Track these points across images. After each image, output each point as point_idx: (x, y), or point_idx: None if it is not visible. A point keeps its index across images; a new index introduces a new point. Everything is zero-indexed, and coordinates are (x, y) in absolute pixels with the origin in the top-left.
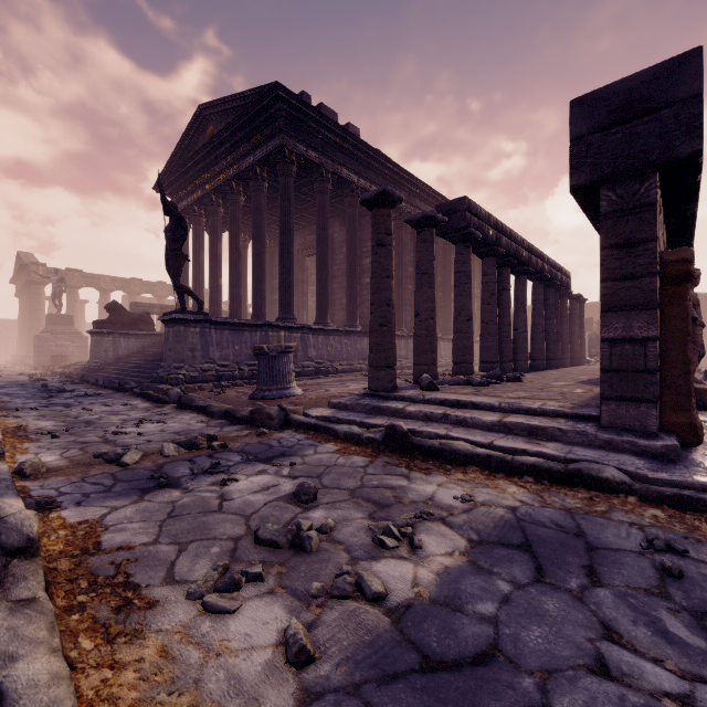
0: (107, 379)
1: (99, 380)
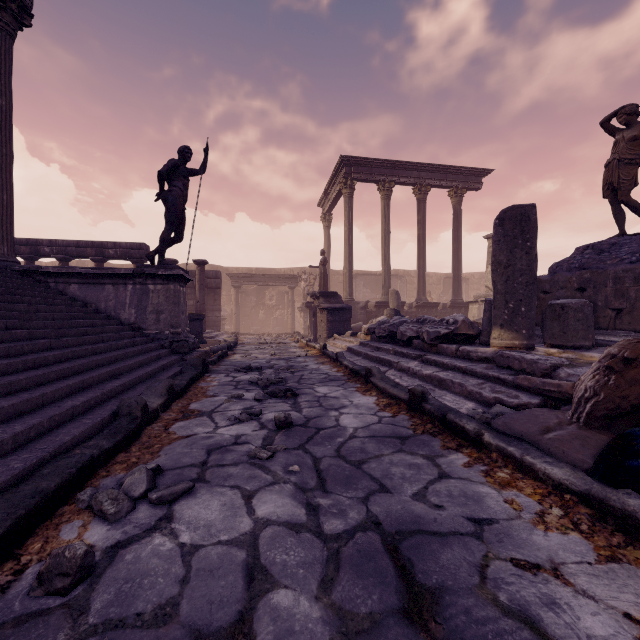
0: (168, 379)
1: (146, 402)
